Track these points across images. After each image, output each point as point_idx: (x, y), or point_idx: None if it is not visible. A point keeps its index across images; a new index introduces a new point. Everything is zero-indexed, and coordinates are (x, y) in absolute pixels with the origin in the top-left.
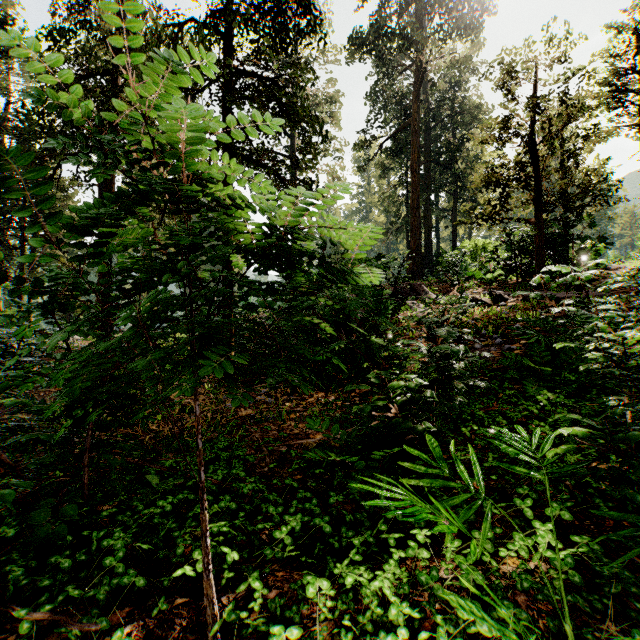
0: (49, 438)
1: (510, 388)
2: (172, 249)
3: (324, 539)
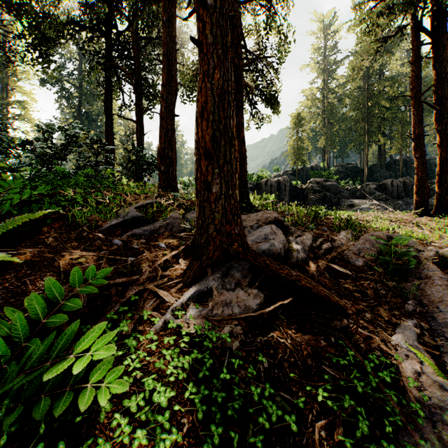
0: None
1: None
2: None
3: None
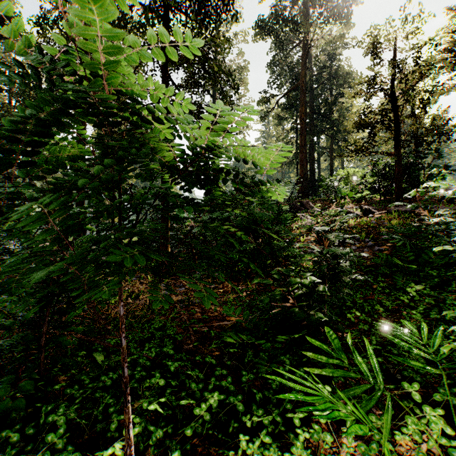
0: (12, 324)
1: (382, 281)
2: None
3: (237, 413)
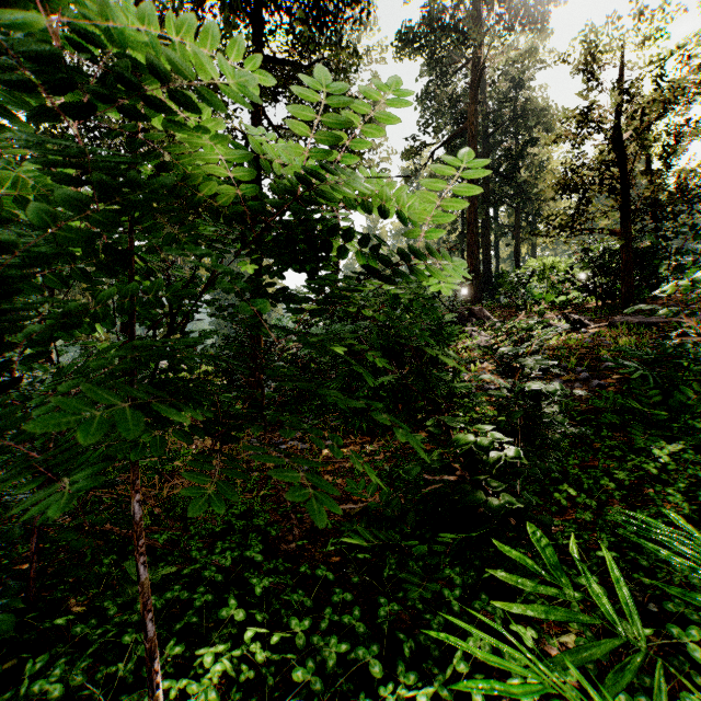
0: None
1: (608, 436)
2: (203, 273)
3: (371, 674)
